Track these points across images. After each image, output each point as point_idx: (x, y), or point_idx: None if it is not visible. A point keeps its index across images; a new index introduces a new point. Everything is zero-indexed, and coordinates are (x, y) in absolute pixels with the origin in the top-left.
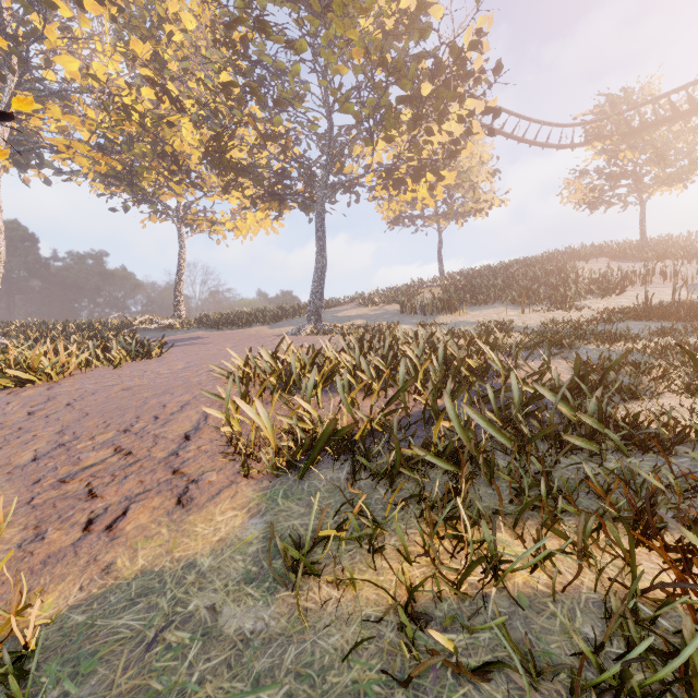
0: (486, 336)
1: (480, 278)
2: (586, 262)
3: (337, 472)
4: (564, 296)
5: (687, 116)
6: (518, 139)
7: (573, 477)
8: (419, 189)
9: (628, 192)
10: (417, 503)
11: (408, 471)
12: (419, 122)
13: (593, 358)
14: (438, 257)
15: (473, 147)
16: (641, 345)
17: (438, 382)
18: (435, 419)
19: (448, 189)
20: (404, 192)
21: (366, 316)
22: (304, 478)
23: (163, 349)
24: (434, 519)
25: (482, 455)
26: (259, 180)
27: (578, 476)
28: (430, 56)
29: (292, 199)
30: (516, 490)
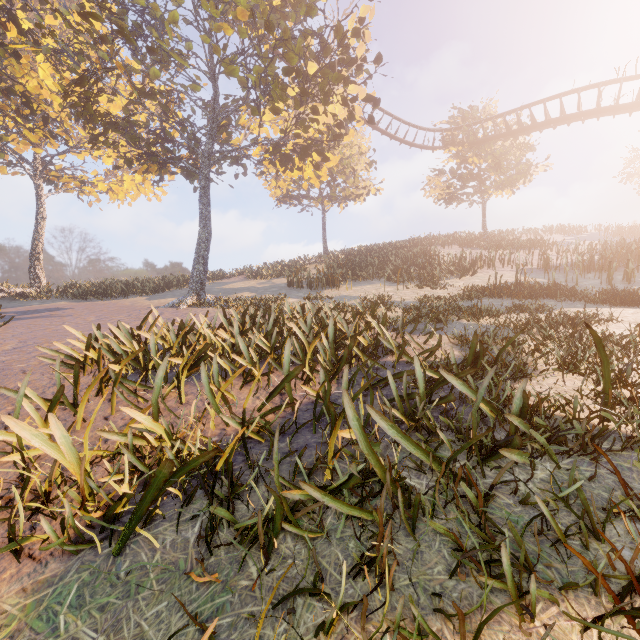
0: (373, 311)
1: (359, 257)
2: (443, 248)
3: (185, 528)
4: (430, 275)
5: (516, 134)
6: (391, 136)
7: (507, 501)
8: (305, 168)
9: (474, 192)
10: (309, 595)
11: (294, 527)
12: (305, 99)
13: (468, 332)
14: (323, 236)
15: (354, 138)
16: (502, 320)
17: (332, 371)
18: (330, 422)
19: (332, 173)
20: (291, 170)
21: (254, 289)
22: (126, 547)
23: (0, 323)
24: (339, 634)
25: (400, 488)
26: (133, 137)
27: (512, 498)
28: (316, 34)
29: (174, 162)
30: (455, 550)
